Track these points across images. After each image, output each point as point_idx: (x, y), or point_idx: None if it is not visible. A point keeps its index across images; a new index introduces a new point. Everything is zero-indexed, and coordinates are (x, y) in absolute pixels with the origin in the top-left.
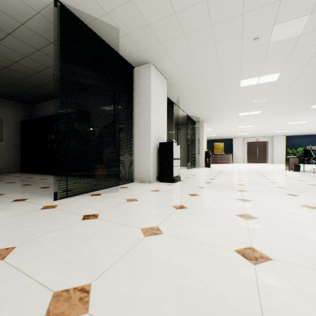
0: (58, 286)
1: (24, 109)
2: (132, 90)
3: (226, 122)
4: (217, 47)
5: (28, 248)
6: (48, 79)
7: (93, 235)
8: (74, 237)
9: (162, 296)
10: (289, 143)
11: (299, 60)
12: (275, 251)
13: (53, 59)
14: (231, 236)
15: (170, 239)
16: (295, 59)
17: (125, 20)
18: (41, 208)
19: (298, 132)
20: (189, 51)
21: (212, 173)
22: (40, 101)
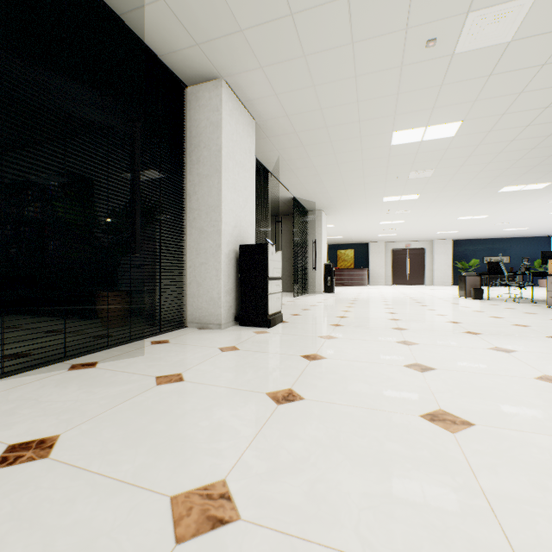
0: None
1: None
2: (181, 133)
3: (360, 213)
4: (357, 54)
5: None
6: None
7: None
8: None
9: None
10: (457, 252)
11: (499, 97)
12: None
13: None
14: (441, 511)
15: (262, 548)
16: (492, 95)
17: None
18: None
19: (472, 234)
20: (302, 56)
21: (339, 304)
22: None
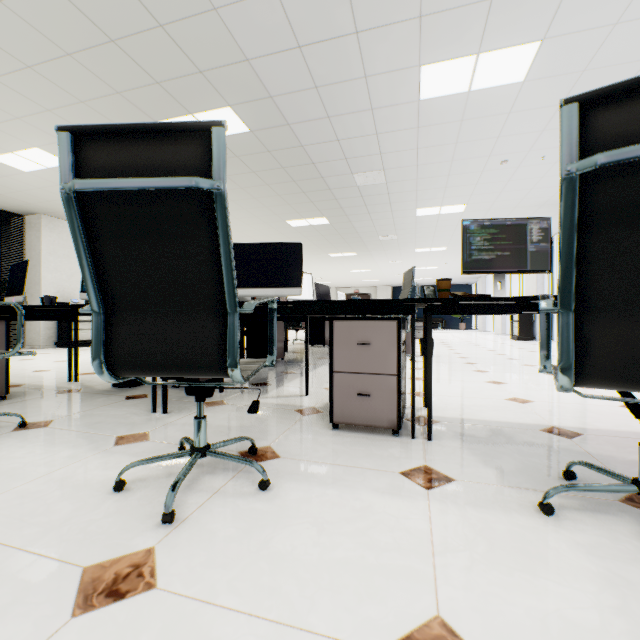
0: None
1: None
2: (23, 241)
3: None
4: None
5: None
6: None
7: None
8: None
9: None
10: (397, 297)
11: None
12: None
13: None
14: None
15: None
16: None
17: None
18: None
19: (398, 282)
20: None
21: None
22: None
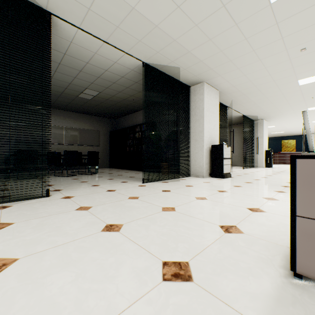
0: (162, 206)
1: (111, 123)
2: (188, 104)
3: (293, 118)
4: (263, 62)
5: (144, 197)
6: (129, 102)
7: (170, 197)
8: (161, 196)
9: (203, 212)
10: None
11: None
12: (271, 210)
13: (135, 91)
14: (249, 204)
15: (211, 201)
16: None
17: (184, 62)
18: (138, 186)
19: None
20: (237, 69)
21: (268, 172)
22: (121, 116)
